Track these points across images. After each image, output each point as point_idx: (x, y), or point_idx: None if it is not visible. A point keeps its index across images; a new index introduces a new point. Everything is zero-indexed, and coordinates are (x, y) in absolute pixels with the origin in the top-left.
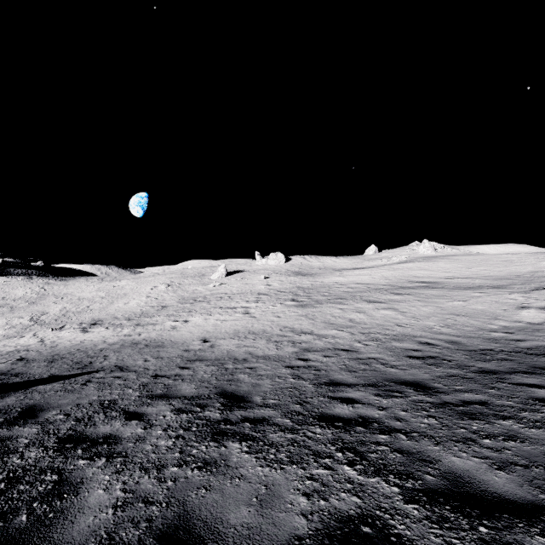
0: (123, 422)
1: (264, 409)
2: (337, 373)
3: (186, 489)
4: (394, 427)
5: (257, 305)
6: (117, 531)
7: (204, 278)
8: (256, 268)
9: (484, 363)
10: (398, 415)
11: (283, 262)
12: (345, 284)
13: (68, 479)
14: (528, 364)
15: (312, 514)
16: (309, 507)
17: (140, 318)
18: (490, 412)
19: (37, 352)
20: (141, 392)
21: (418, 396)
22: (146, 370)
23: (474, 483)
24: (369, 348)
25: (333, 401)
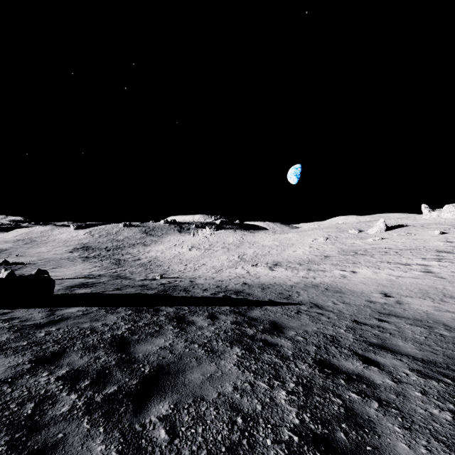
0: (362, 364)
1: None
2: None
3: None
4: None
5: (440, 264)
6: None
7: (360, 232)
8: (424, 222)
9: None
10: None
11: None
12: None
13: (353, 409)
14: None
15: None
16: None
17: (308, 264)
18: None
19: (251, 280)
20: (354, 335)
21: None
22: (341, 313)
23: None
24: None
25: None
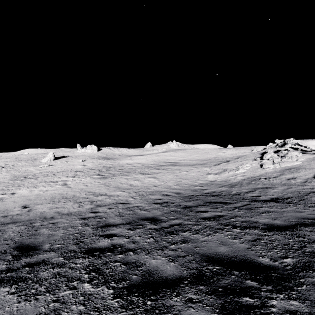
0: None
1: (47, 253)
2: (112, 218)
3: None
4: (129, 248)
5: (73, 179)
6: None
7: (36, 161)
8: (77, 155)
9: (188, 202)
10: (134, 240)
11: (96, 151)
12: (131, 164)
13: None
14: (205, 201)
15: None
16: None
17: None
18: (180, 229)
19: None
20: None
21: (150, 226)
22: None
23: (157, 273)
24: (136, 201)
25: (100, 238)
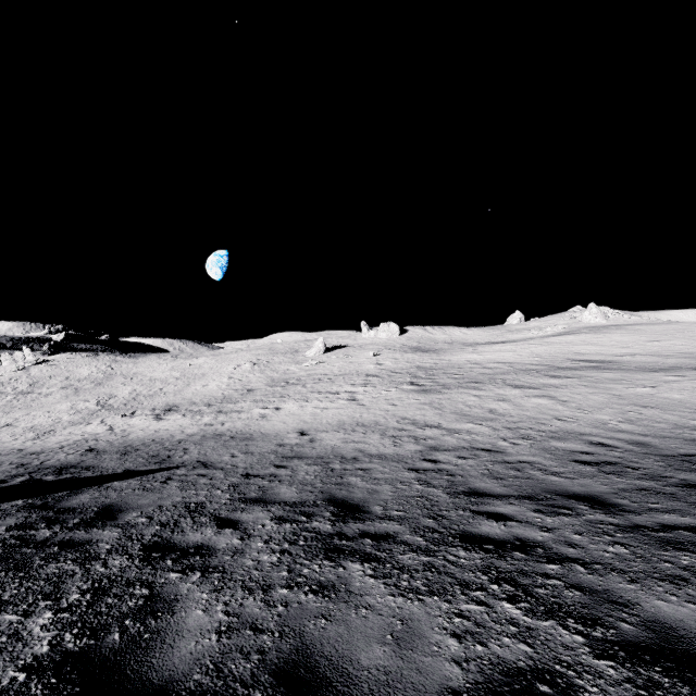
0: (216, 530)
1: (387, 522)
2: (478, 480)
3: (301, 617)
4: (566, 554)
5: (366, 389)
6: (225, 662)
7: (298, 354)
8: (363, 343)
9: (689, 473)
10: (569, 540)
11: (397, 335)
12: (481, 364)
13: (160, 594)
14: None
15: (468, 662)
16: (462, 652)
17: (222, 404)
18: None
19: (108, 443)
20: (232, 494)
21: (596, 515)
22: (234, 468)
23: (694, 638)
24: (518, 449)
25: (477, 516)
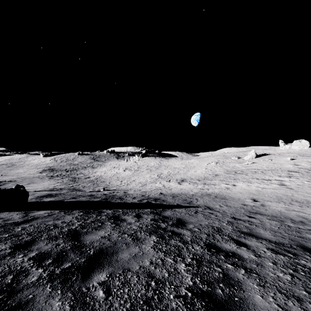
0: (236, 246)
1: None
2: None
3: None
4: None
5: (290, 179)
6: None
7: (239, 158)
8: (280, 152)
9: None
10: None
11: (307, 147)
12: None
13: (228, 274)
14: None
15: None
16: None
17: (204, 180)
18: None
19: (165, 191)
20: (232, 227)
21: None
22: (224, 212)
23: None
24: None
25: None
